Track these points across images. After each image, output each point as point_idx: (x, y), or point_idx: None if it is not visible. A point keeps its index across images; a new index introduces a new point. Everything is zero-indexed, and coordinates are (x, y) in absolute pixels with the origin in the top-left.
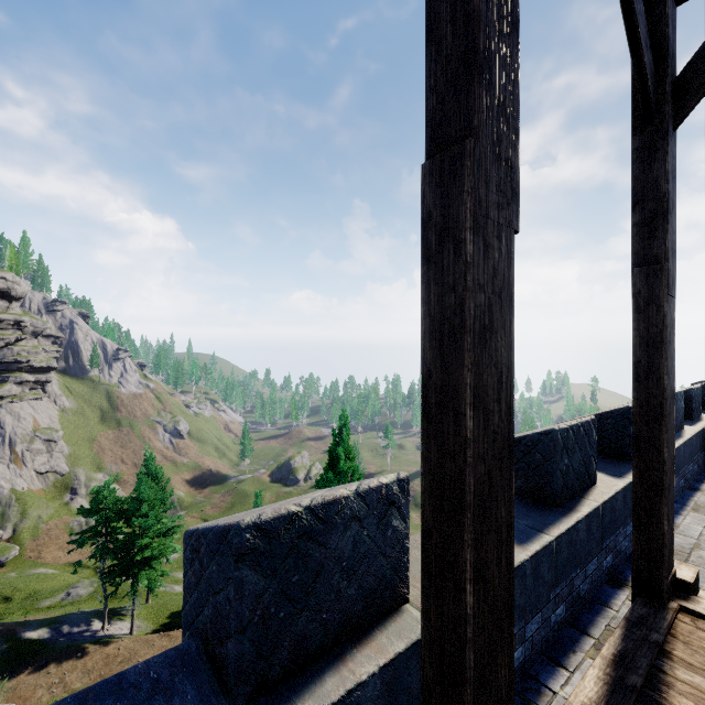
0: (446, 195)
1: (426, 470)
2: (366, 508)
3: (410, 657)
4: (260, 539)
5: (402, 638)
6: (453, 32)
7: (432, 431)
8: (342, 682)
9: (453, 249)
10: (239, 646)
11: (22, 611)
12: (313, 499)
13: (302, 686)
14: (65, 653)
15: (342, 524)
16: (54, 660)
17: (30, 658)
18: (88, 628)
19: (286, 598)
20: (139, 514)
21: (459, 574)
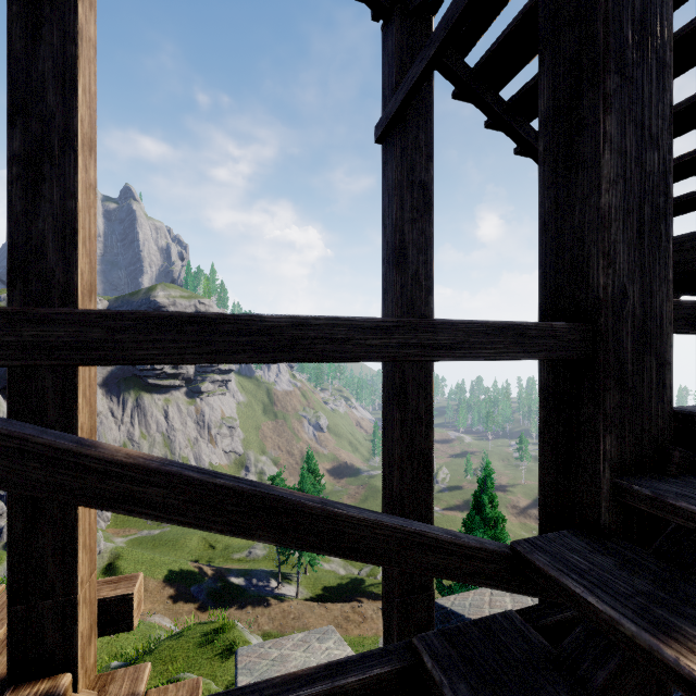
0: None
1: None
2: None
3: None
4: None
5: None
6: None
7: None
8: None
9: None
10: None
11: (223, 559)
12: None
13: None
14: (256, 600)
15: None
16: (250, 603)
17: (235, 597)
18: (268, 584)
19: None
20: None
21: None
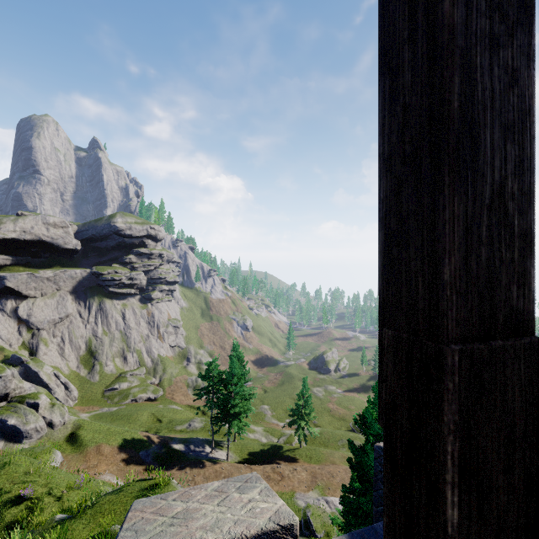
0: None
1: None
2: None
3: None
4: None
5: None
6: None
7: None
8: None
9: None
10: None
11: (167, 430)
12: None
13: None
14: (193, 463)
15: None
16: (188, 465)
17: (176, 460)
18: (203, 450)
19: None
20: (231, 383)
21: None
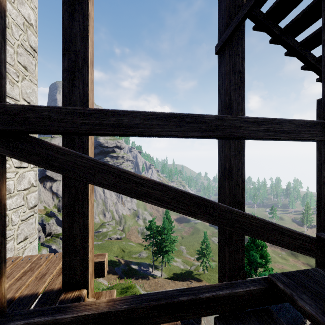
0: None
1: None
2: None
3: None
4: None
5: None
6: None
7: None
8: None
9: None
10: None
11: (128, 256)
12: None
13: None
14: (143, 276)
15: None
16: (140, 277)
17: (134, 274)
18: (148, 270)
19: None
20: (164, 233)
21: None
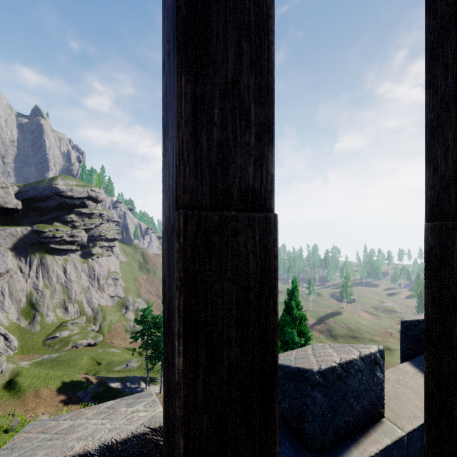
0: (443, 243)
1: (429, 367)
2: (364, 365)
3: (393, 448)
4: (321, 378)
5: (387, 437)
6: (445, 166)
7: (433, 349)
8: (361, 454)
9: (448, 270)
10: (313, 426)
11: (106, 371)
12: (340, 359)
13: (341, 451)
14: None
15: (353, 373)
16: None
17: (113, 397)
18: (139, 386)
19: (331, 407)
20: None
21: (452, 419)
